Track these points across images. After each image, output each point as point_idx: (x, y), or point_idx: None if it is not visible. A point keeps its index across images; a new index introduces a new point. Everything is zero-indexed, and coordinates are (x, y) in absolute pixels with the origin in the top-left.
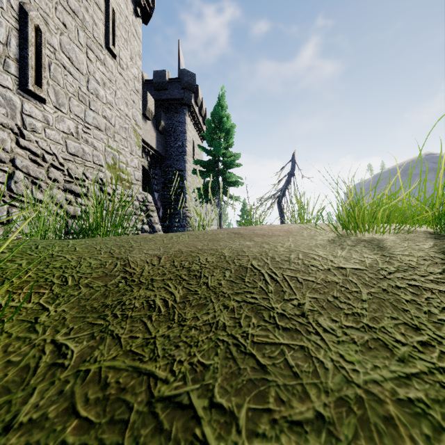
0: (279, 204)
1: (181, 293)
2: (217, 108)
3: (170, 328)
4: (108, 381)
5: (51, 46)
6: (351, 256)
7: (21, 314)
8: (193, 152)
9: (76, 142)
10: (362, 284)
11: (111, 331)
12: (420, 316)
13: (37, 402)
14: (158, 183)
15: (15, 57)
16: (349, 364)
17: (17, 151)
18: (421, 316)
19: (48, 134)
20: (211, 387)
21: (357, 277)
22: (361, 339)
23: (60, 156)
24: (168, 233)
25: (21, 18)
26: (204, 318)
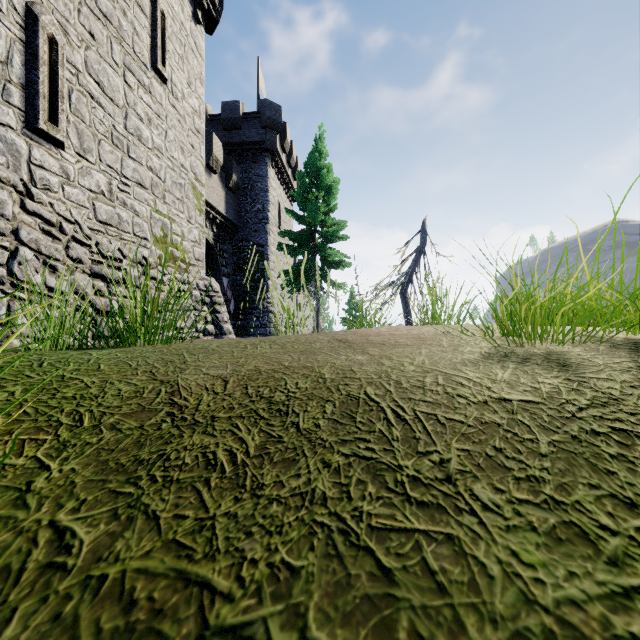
0: (403, 295)
1: (258, 440)
2: (313, 155)
3: (238, 501)
4: (135, 596)
5: (73, 66)
6: (518, 380)
7: (5, 476)
8: (279, 219)
9: (109, 205)
10: (539, 426)
11: (145, 505)
12: (635, 482)
13: (17, 636)
14: (229, 263)
15: (20, 81)
16: (527, 569)
17: (23, 218)
18: (637, 483)
19: (68, 193)
20: (303, 609)
21: (530, 415)
22: (543, 523)
23: (86, 225)
24: (243, 335)
25: (29, 25)
26: (293, 483)
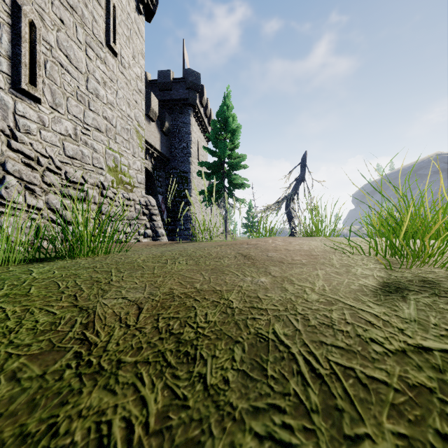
0: (288, 209)
1: (160, 401)
2: (222, 108)
3: None
4: None
5: (47, 43)
6: (428, 319)
7: None
8: (198, 154)
9: (75, 144)
10: None
11: None
12: None
13: None
14: (163, 185)
15: (7, 54)
16: None
17: (9, 154)
18: None
19: (43, 136)
20: None
21: None
22: None
23: (57, 159)
24: (173, 236)
25: (14, 12)
26: None
